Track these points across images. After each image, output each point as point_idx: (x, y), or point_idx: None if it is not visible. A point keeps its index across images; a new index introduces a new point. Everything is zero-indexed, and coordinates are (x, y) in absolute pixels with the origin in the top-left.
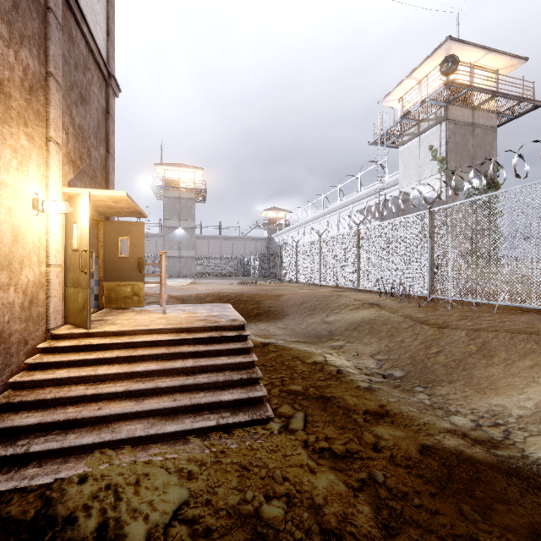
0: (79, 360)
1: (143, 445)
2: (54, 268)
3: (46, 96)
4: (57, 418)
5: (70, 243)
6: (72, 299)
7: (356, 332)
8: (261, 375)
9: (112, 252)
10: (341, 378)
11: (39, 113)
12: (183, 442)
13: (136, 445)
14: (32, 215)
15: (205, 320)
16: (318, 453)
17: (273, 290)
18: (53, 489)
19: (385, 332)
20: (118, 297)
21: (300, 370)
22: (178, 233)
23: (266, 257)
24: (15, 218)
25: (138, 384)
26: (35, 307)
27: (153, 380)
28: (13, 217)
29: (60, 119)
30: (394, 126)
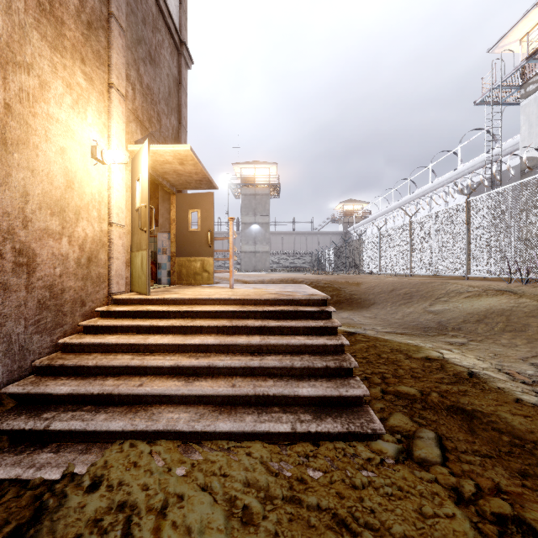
0: (131, 326)
1: (185, 445)
2: (116, 227)
3: (108, 40)
4: (90, 390)
5: (134, 204)
6: (135, 264)
7: (482, 325)
8: (356, 365)
9: (183, 226)
10: (480, 384)
11: (99, 55)
12: (241, 451)
13: (177, 442)
14: (91, 165)
15: (277, 294)
16: (493, 525)
17: (354, 278)
18: (54, 492)
19: (535, 326)
20: (189, 274)
21: (407, 367)
22: (254, 229)
23: (343, 249)
24: (69, 162)
25: (190, 359)
26: (95, 266)
27: (209, 357)
28: (67, 160)
29: (124, 68)
30: (514, 74)
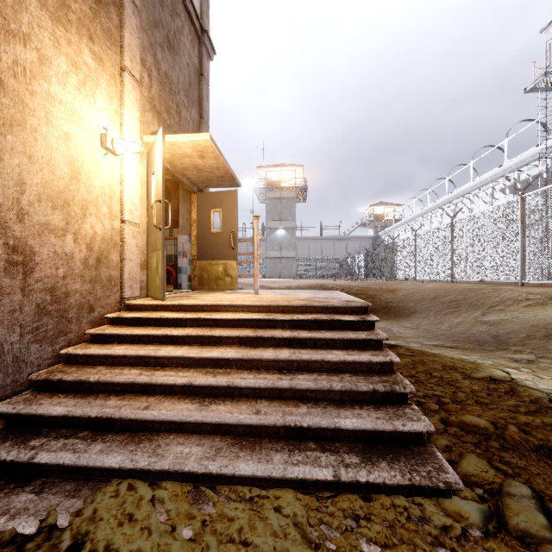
0: (142, 335)
1: (196, 491)
2: (130, 226)
3: (120, 18)
4: (87, 413)
5: (150, 200)
6: (151, 266)
7: None
8: (413, 389)
9: (204, 227)
10: None
11: (110, 34)
12: (268, 503)
13: (186, 486)
14: (101, 155)
15: (308, 300)
16: None
17: (389, 284)
18: None
19: None
20: (210, 278)
21: (468, 389)
22: (279, 234)
23: (374, 254)
24: (75, 150)
25: (206, 376)
26: (106, 268)
27: (228, 374)
28: (72, 148)
29: (138, 50)
30: None
